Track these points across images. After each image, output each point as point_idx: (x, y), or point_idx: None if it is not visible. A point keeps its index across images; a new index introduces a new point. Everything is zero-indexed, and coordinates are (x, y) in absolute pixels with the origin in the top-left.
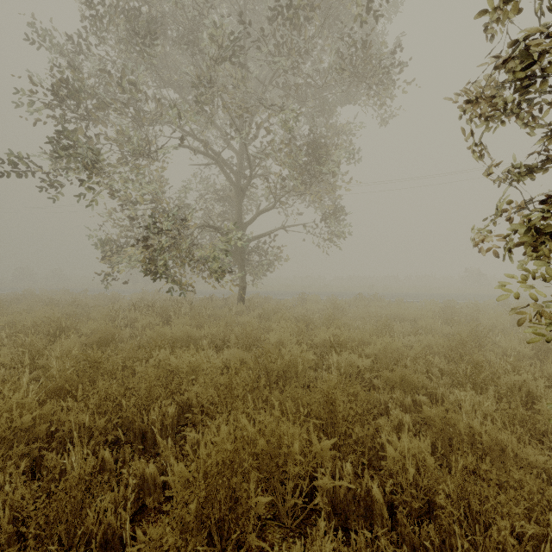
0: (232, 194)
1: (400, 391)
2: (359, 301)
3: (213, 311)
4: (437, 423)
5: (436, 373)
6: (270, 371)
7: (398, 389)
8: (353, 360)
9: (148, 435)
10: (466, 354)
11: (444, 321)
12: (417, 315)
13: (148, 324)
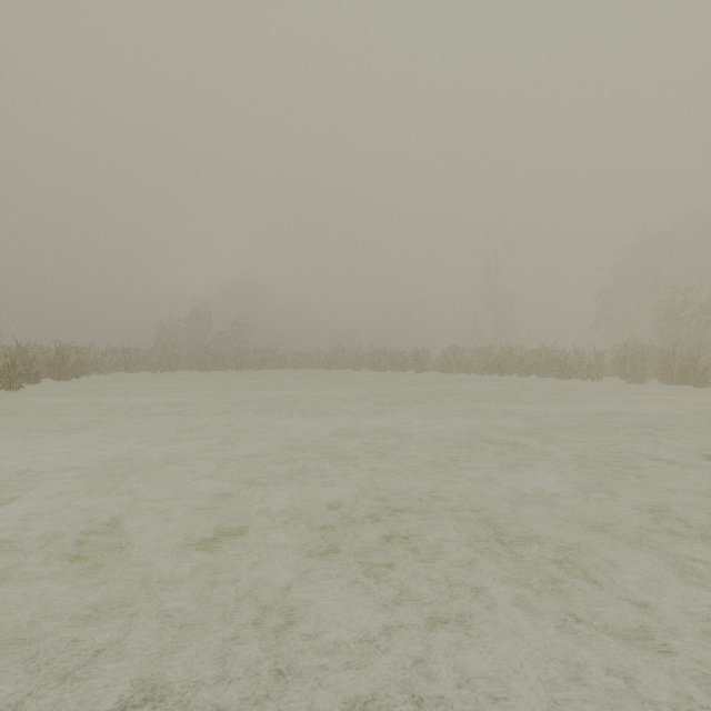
0: None
1: None
2: None
3: None
4: None
5: None
6: None
7: None
8: None
9: None
10: None
11: None
12: None
13: None
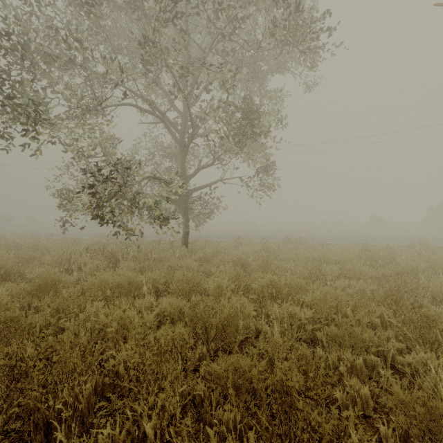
0: (177, 150)
1: (350, 350)
2: (287, 244)
3: (158, 254)
4: (417, 413)
5: (377, 323)
6: (208, 325)
7: (345, 346)
8: (294, 312)
9: (54, 425)
10: (400, 300)
11: (367, 263)
12: (341, 257)
13: (96, 268)
